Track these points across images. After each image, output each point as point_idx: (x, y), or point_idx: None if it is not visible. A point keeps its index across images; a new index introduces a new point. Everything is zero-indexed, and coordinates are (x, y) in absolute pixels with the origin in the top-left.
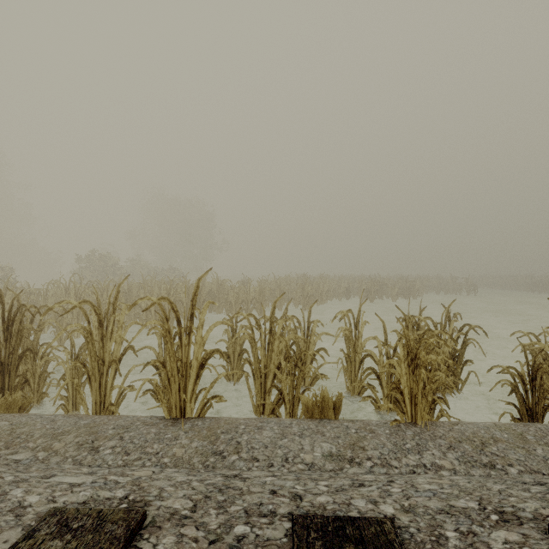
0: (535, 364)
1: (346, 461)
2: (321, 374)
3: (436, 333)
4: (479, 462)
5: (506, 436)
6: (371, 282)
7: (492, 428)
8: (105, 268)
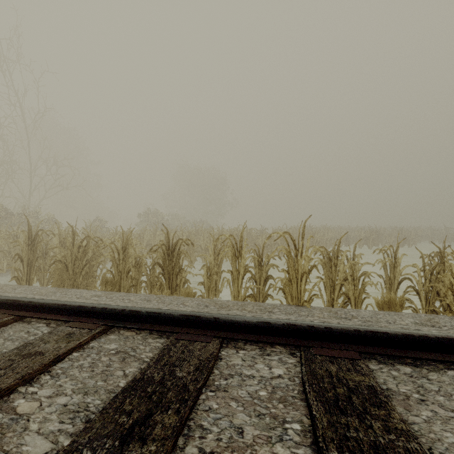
0: None
1: (429, 326)
2: (364, 292)
3: None
4: None
5: None
6: (370, 232)
7: None
8: (158, 220)
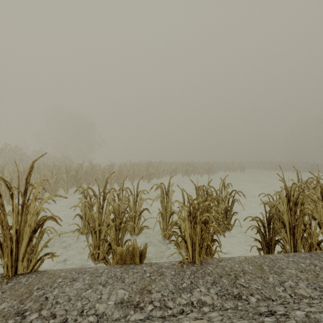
0: (271, 212)
1: (132, 306)
2: (145, 226)
3: (213, 197)
4: (231, 295)
5: (251, 268)
6: (188, 165)
7: (243, 262)
8: (14, 156)
